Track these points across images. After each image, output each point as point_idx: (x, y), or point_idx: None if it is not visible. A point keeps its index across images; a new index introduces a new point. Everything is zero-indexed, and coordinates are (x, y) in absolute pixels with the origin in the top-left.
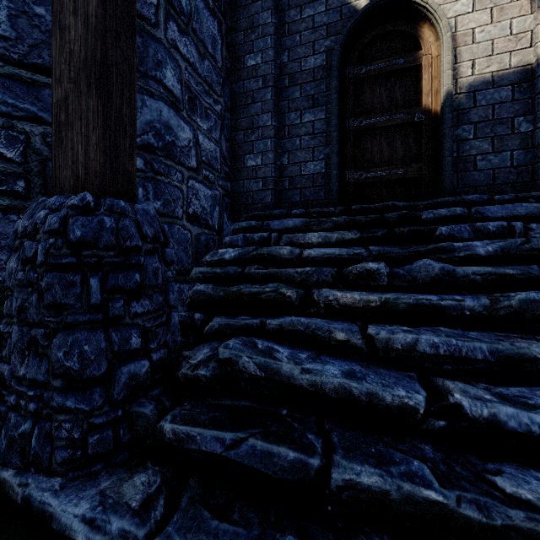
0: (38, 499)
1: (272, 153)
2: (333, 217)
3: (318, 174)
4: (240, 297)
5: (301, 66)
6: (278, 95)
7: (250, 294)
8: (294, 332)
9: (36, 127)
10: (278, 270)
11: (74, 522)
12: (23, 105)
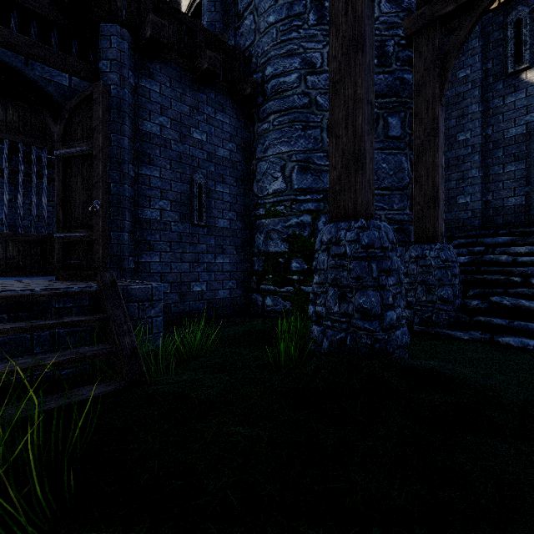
0: (442, 331)
1: (479, 194)
2: (533, 234)
3: (518, 205)
4: (484, 281)
5: (503, 135)
6: (484, 156)
7: (490, 280)
8: (525, 294)
9: (383, 212)
10: (504, 268)
11: (461, 335)
12: (379, 204)
